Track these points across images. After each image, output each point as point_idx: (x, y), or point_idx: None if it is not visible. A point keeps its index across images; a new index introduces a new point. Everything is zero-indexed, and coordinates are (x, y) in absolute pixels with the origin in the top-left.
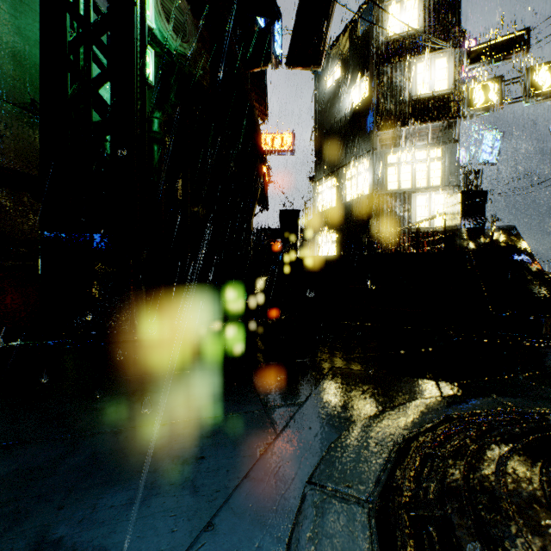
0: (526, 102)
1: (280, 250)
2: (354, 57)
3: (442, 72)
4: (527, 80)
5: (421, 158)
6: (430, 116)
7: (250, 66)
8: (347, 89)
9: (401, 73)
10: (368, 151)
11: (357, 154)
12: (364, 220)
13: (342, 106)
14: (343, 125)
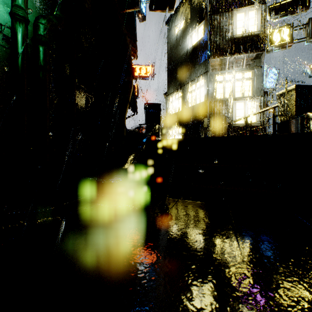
0: (307, 41)
1: (145, 133)
2: (194, 11)
3: (253, 20)
4: (308, 26)
5: (238, 78)
6: (246, 49)
7: (124, 7)
8: (189, 33)
9: (226, 20)
10: (203, 73)
11: (196, 75)
12: (201, 119)
13: (185, 45)
14: (186, 57)
